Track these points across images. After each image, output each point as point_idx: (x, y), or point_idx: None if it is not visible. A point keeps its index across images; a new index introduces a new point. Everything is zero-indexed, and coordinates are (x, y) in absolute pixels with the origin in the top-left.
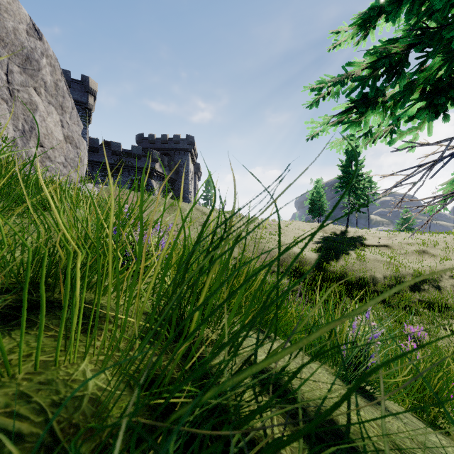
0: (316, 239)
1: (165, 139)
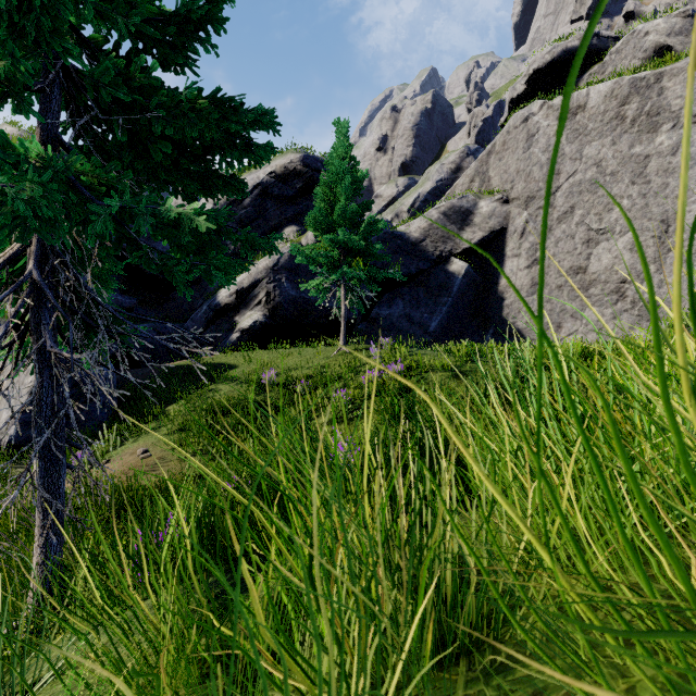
0: None
1: None
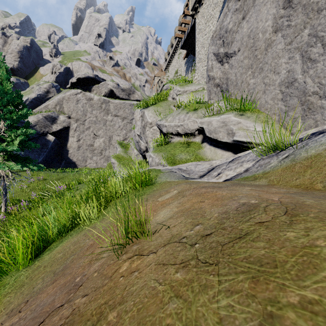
0: None
1: None
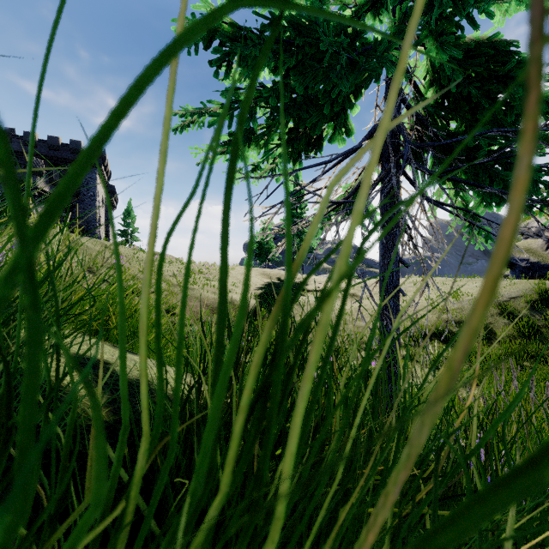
0: (259, 285)
1: (55, 143)
